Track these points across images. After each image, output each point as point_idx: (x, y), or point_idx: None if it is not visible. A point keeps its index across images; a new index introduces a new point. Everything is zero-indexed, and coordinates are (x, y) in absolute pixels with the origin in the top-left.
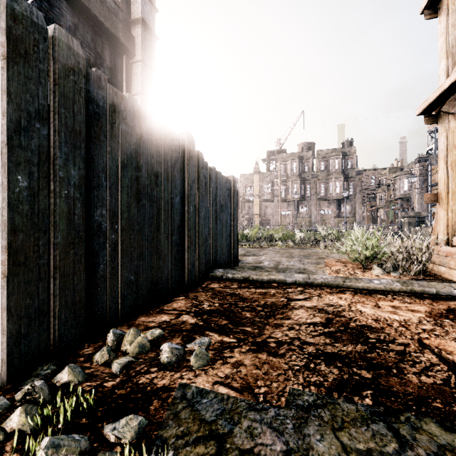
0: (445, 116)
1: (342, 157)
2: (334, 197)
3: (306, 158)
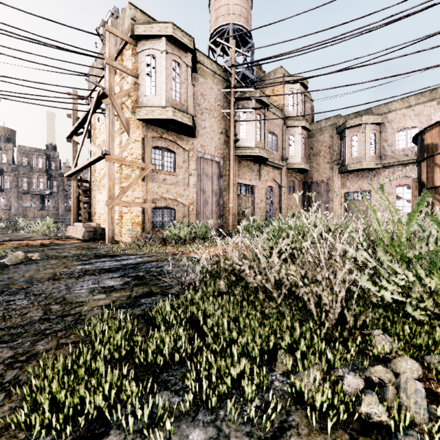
0: (73, 181)
1: (46, 158)
2: (38, 192)
3: (5, 149)
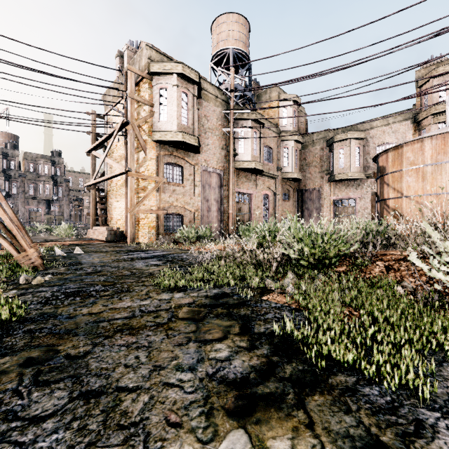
0: (92, 190)
1: (52, 164)
2: (44, 197)
3: (12, 156)
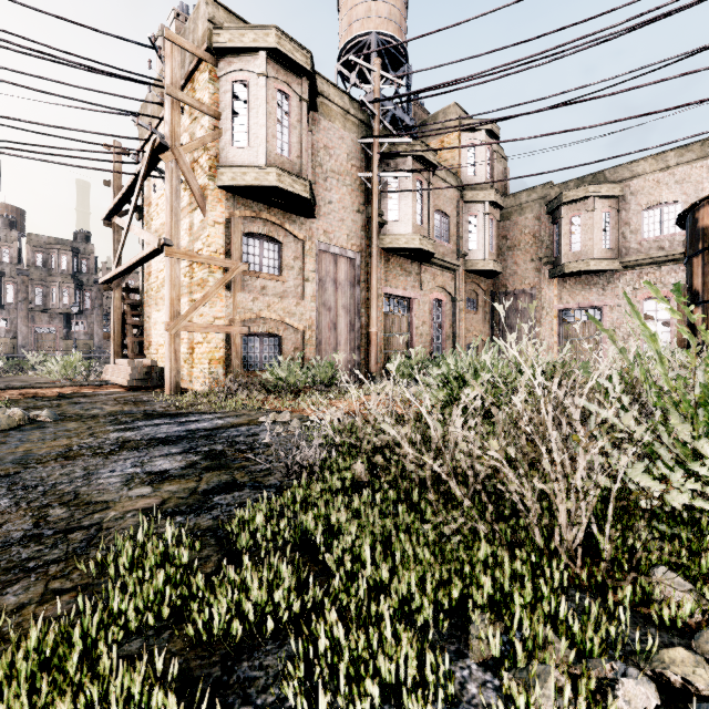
0: (114, 290)
1: (73, 254)
2: (60, 309)
3: (7, 240)
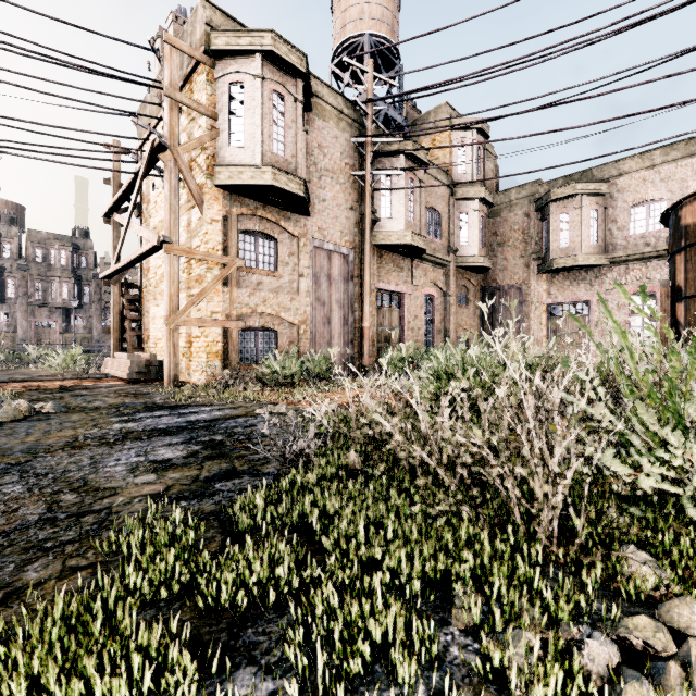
0: (113, 285)
1: (73, 250)
2: (60, 303)
3: (7, 236)
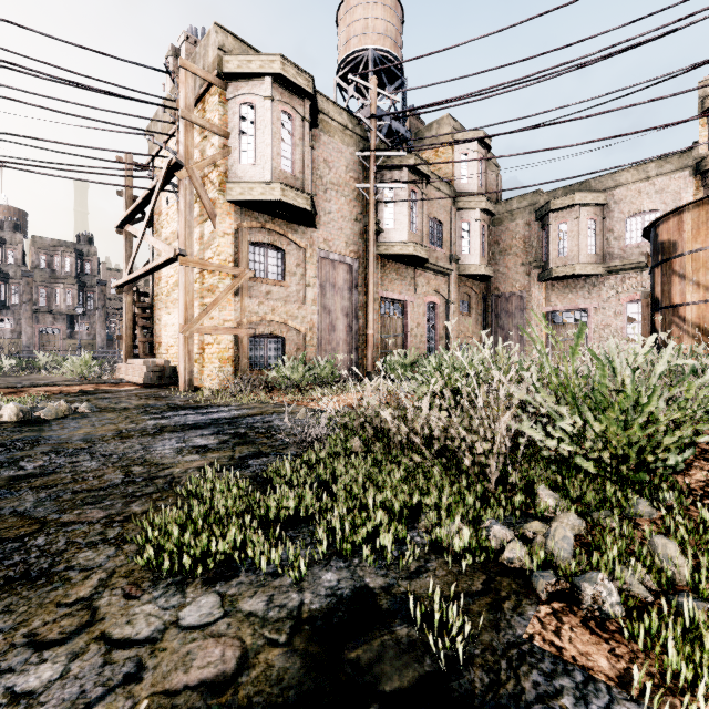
0: (126, 294)
1: (77, 256)
2: (64, 310)
3: (12, 242)
